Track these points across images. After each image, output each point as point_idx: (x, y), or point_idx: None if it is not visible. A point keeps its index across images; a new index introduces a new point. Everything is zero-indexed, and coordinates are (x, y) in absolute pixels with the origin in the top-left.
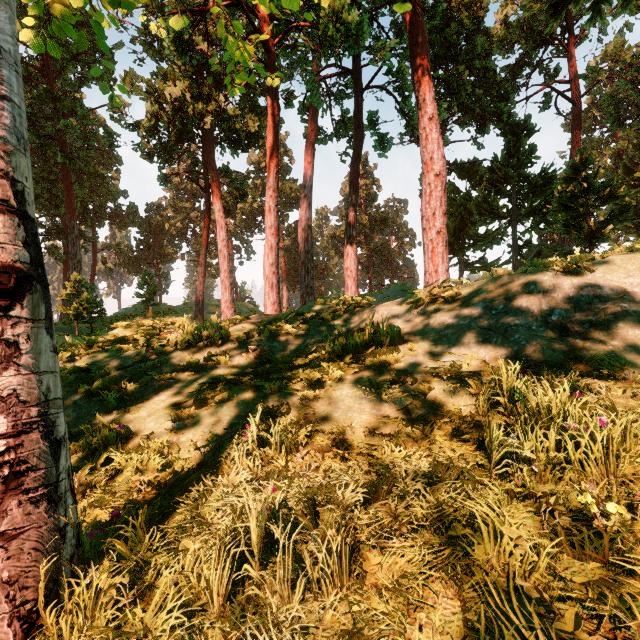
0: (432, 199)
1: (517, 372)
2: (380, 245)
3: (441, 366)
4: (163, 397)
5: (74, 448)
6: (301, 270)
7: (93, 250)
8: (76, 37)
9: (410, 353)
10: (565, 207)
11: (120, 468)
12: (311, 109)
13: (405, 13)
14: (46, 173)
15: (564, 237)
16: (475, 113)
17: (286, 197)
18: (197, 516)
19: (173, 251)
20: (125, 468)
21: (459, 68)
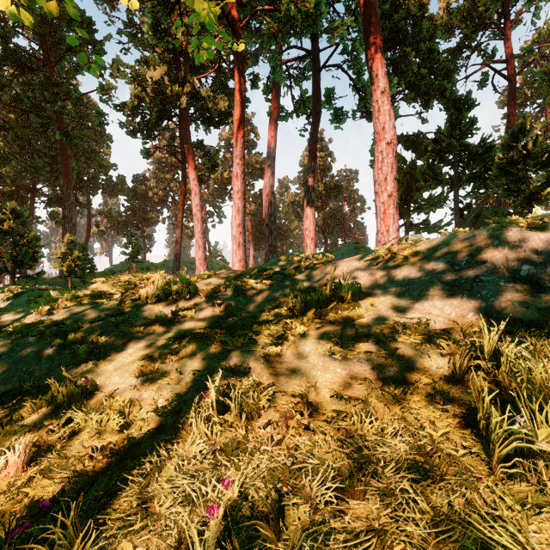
0: (384, 165)
1: (499, 333)
2: (334, 209)
3: (405, 322)
4: (131, 350)
5: (39, 403)
6: (265, 231)
7: (88, 215)
8: (49, 4)
9: (373, 309)
10: (505, 172)
11: (78, 428)
12: (274, 90)
13: None
14: (47, 149)
15: (500, 201)
16: (420, 90)
17: (252, 168)
18: (145, 497)
19: (155, 216)
20: (83, 427)
21: (406, 50)
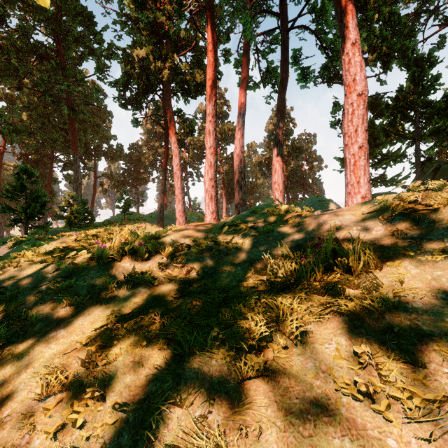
0: (354, 117)
1: None
2: (295, 168)
3: None
4: (61, 332)
5: None
6: (236, 186)
7: (94, 177)
8: None
9: (411, 291)
10: None
11: None
12: (243, 62)
13: None
14: (62, 124)
15: None
16: (382, 52)
17: (225, 135)
18: None
19: (146, 176)
20: None
21: (369, 13)
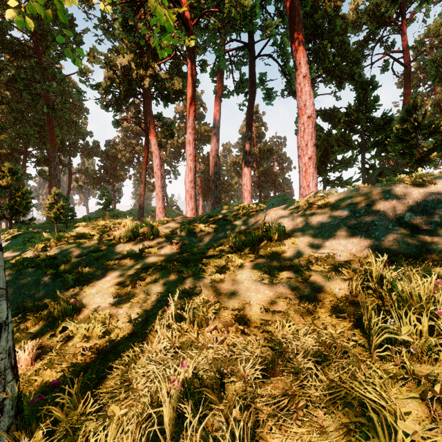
0: (305, 134)
1: (383, 263)
2: (267, 168)
3: (318, 256)
4: (108, 278)
5: (39, 317)
6: (212, 186)
7: (69, 173)
8: (45, 12)
9: (293, 246)
10: (401, 140)
11: (71, 335)
12: (219, 73)
13: (286, 1)
14: (37, 120)
15: (398, 162)
16: (335, 74)
17: (201, 135)
18: (125, 381)
19: (123, 173)
20: (75, 335)
21: (324, 42)
